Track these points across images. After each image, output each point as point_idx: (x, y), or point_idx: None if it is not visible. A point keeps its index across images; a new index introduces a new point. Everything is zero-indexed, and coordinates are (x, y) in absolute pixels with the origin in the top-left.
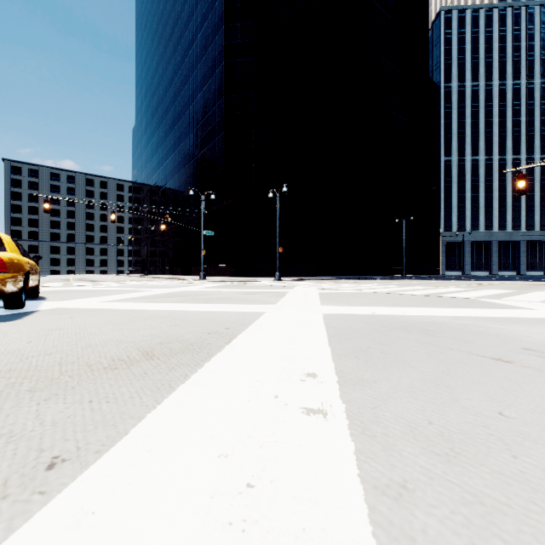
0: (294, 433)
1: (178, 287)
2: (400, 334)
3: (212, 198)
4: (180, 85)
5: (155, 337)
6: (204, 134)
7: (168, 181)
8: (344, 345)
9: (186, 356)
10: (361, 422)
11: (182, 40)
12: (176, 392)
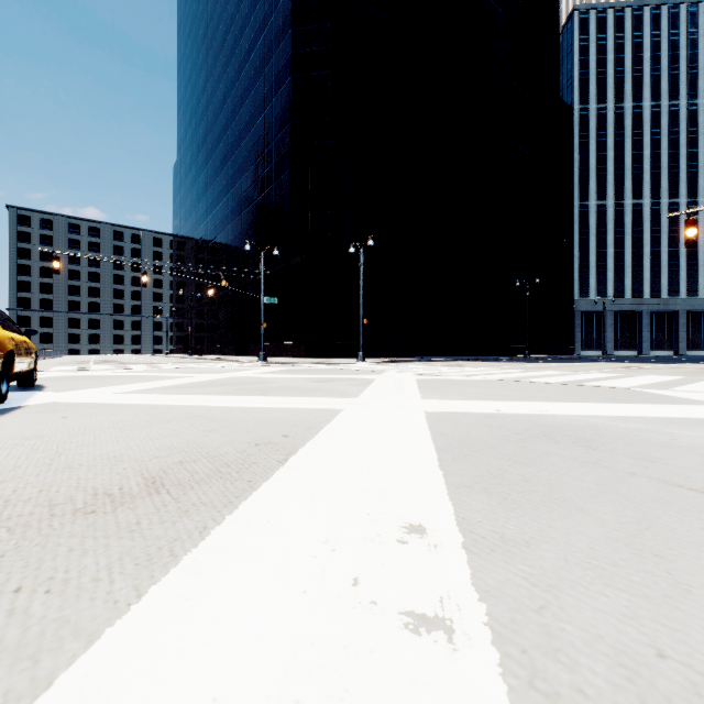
0: (391, 693)
1: (228, 372)
2: (545, 446)
3: (275, 255)
4: (235, 108)
5: (174, 451)
6: (265, 172)
7: (218, 234)
8: (463, 466)
9: (213, 487)
10: (522, 652)
11: (237, 49)
12: (177, 569)
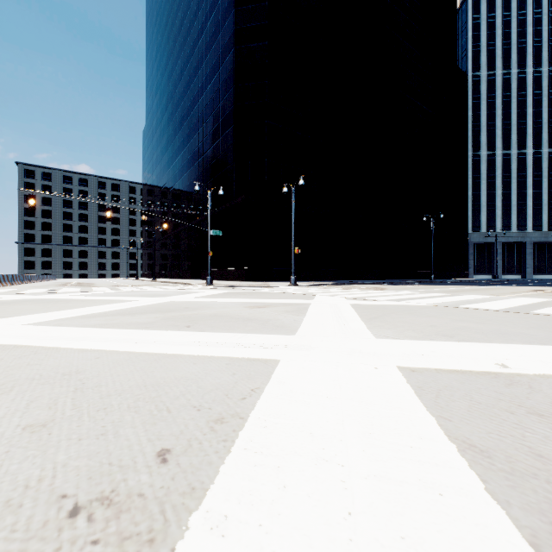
0: None
1: (173, 295)
2: None
3: (220, 194)
4: (190, 79)
5: None
6: (214, 129)
7: (177, 181)
8: None
9: None
10: None
11: (191, 31)
12: None
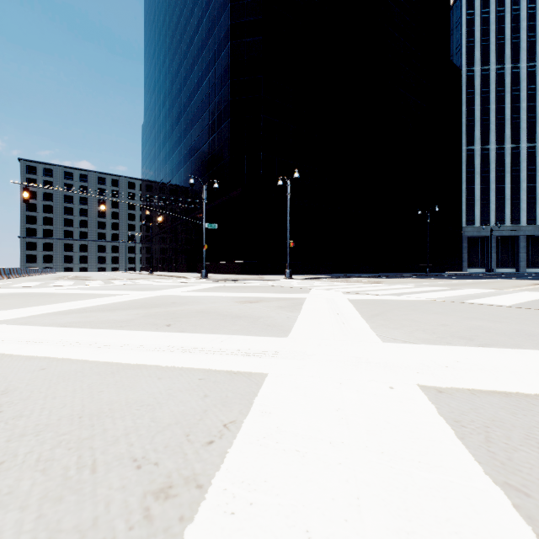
0: None
1: (165, 288)
2: None
3: (215, 188)
4: (186, 75)
5: None
6: (210, 123)
7: (174, 176)
8: None
9: None
10: None
11: (188, 27)
12: None
